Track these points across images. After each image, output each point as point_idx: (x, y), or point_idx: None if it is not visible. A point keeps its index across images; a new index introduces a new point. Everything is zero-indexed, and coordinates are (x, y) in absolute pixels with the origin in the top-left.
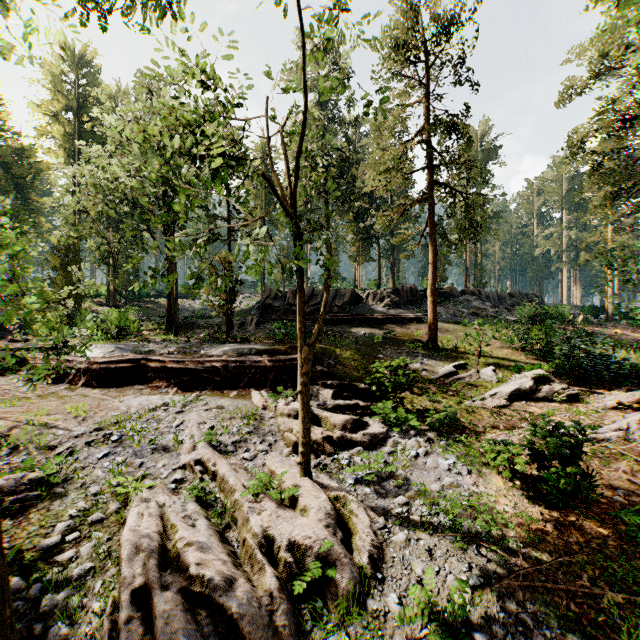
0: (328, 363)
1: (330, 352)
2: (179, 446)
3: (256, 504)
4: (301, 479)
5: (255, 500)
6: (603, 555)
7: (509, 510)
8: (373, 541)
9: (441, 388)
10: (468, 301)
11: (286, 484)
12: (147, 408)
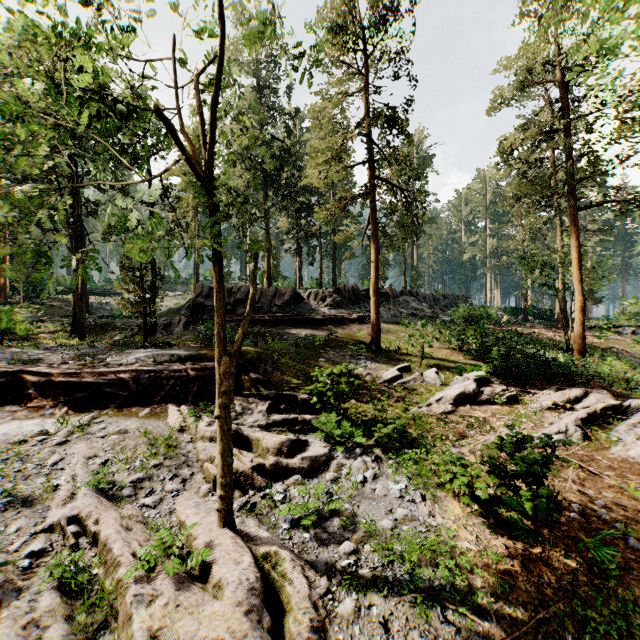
0: (264, 369)
1: (267, 357)
2: (50, 495)
3: (148, 585)
4: (219, 532)
5: (148, 578)
6: (579, 598)
7: (472, 547)
8: (312, 620)
9: (386, 394)
10: (407, 302)
11: (198, 541)
12: (13, 440)
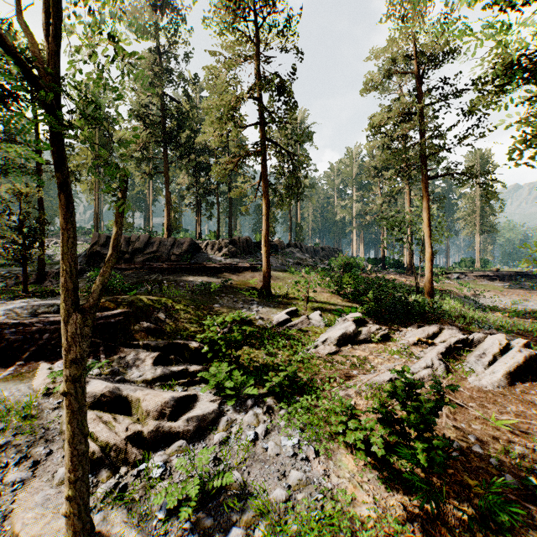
0: (156, 317)
1: (160, 304)
2: None
3: None
4: None
5: None
6: None
7: (371, 513)
8: None
9: (277, 338)
10: (293, 252)
11: None
12: None
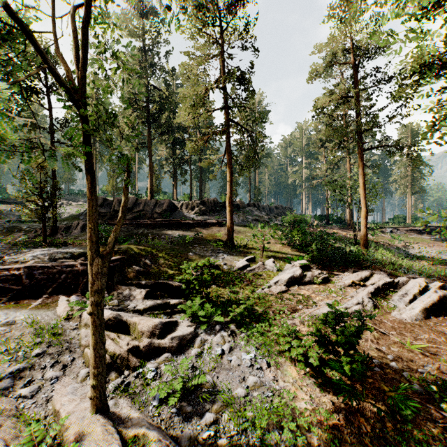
0: (144, 263)
1: (147, 252)
2: None
3: None
4: (91, 419)
5: None
6: (389, 443)
7: (307, 406)
8: None
9: (239, 280)
10: (252, 211)
11: (70, 430)
12: None
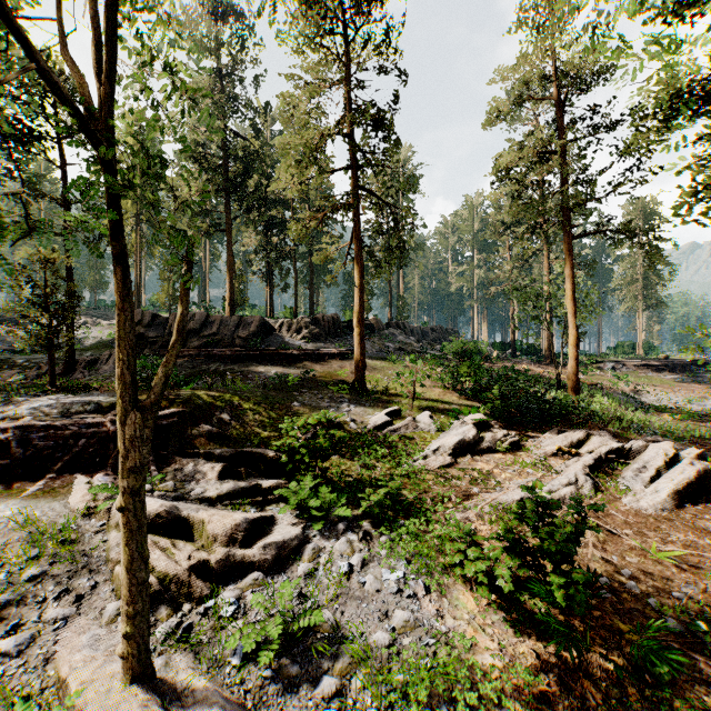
0: (220, 419)
1: (224, 402)
2: None
3: None
4: (122, 694)
5: None
6: None
7: (495, 661)
8: None
9: (375, 446)
10: (394, 335)
11: None
12: None
